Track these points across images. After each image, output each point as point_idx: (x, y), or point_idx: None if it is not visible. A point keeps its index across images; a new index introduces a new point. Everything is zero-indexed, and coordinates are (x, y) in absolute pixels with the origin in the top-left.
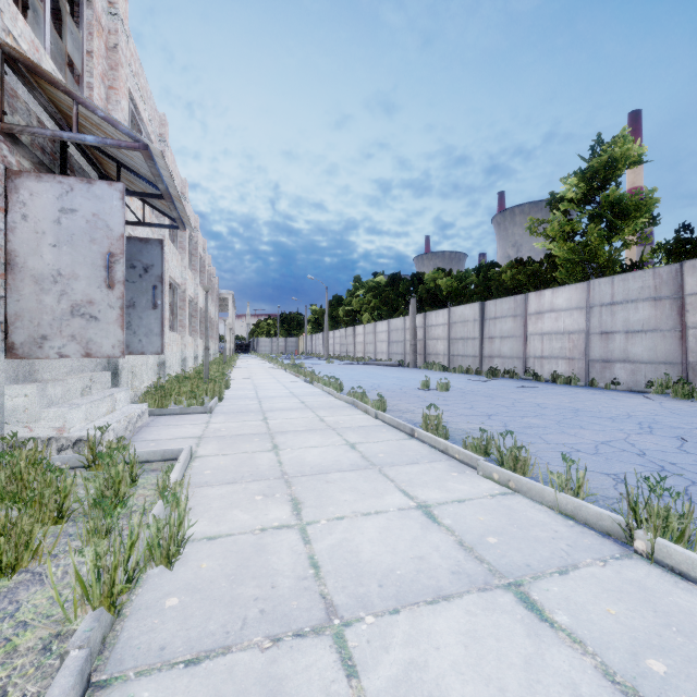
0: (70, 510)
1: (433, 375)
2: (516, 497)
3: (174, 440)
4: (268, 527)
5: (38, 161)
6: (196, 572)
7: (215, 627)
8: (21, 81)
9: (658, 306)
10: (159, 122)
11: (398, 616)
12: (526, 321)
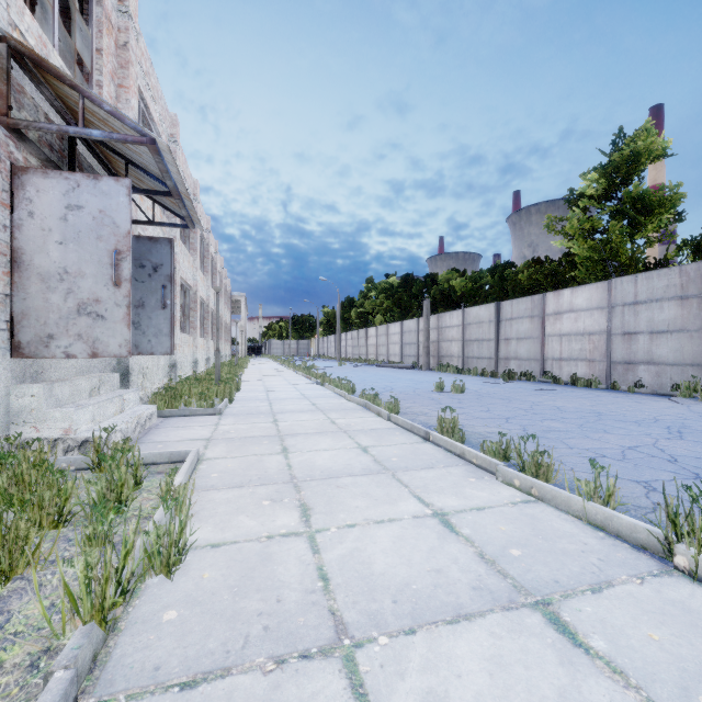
0: (70, 513)
1: (448, 377)
2: (540, 505)
3: (182, 442)
4: (275, 535)
5: (46, 158)
6: (197, 582)
7: (214, 645)
8: (28, 76)
9: (685, 305)
10: (170, 122)
11: (414, 637)
12: (544, 322)
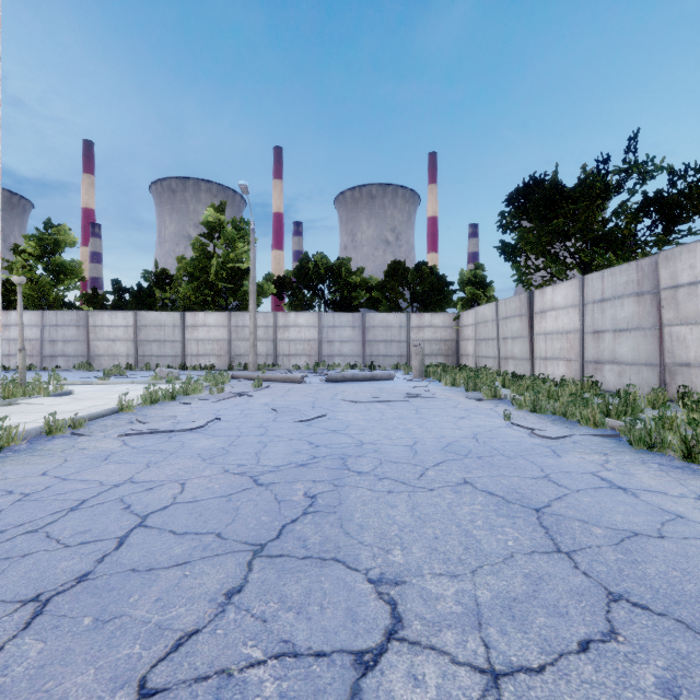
0: None
1: None
2: None
3: None
4: None
5: None
6: None
7: None
8: None
9: (79, 329)
10: None
11: None
12: None
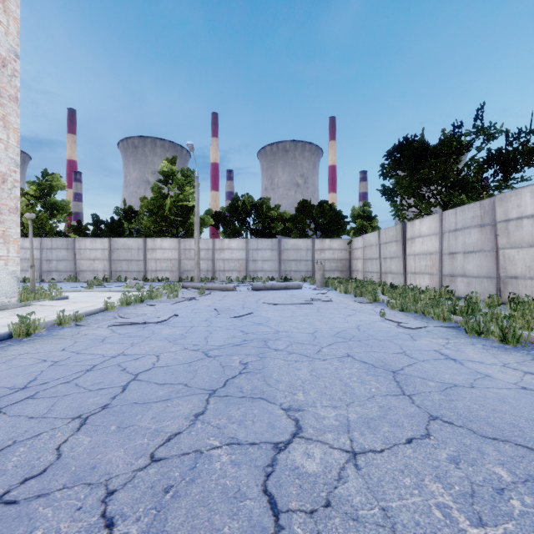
0: None
1: None
2: None
3: None
4: None
5: None
6: None
7: None
8: None
9: (68, 251)
10: None
11: None
12: None
